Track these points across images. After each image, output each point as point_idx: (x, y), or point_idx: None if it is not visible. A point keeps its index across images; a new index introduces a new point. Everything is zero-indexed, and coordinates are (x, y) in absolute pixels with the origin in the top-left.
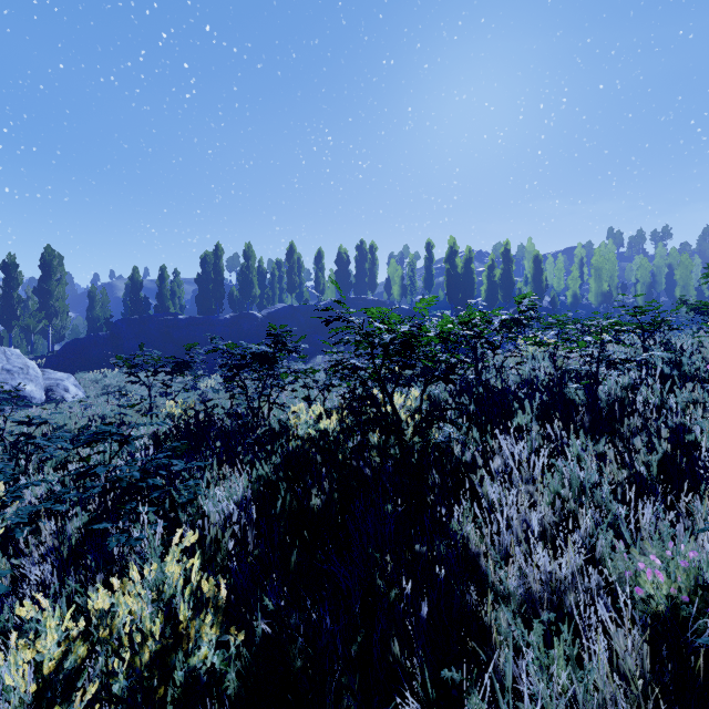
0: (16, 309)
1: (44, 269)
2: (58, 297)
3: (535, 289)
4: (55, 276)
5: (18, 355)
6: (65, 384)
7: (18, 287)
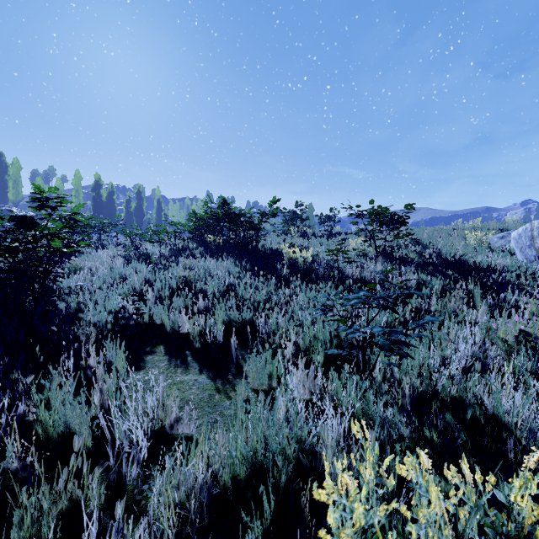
0: None
1: None
2: None
3: (158, 220)
4: None
5: None
6: None
7: None
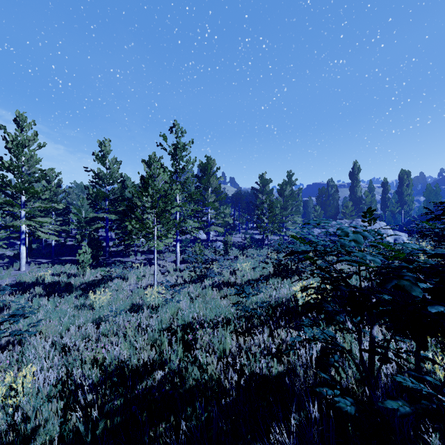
0: (386, 203)
1: (399, 182)
2: (406, 194)
3: None
4: (405, 184)
5: (384, 224)
6: (402, 238)
7: (387, 192)
